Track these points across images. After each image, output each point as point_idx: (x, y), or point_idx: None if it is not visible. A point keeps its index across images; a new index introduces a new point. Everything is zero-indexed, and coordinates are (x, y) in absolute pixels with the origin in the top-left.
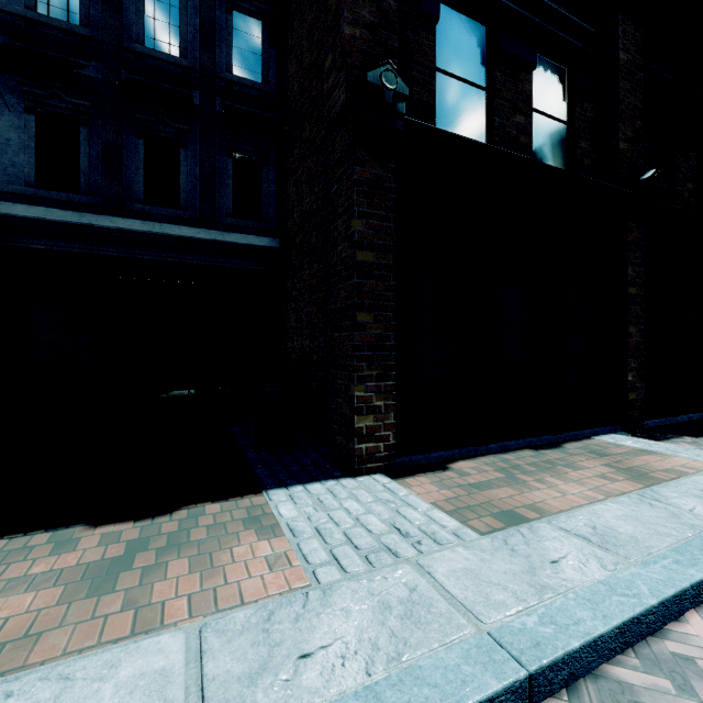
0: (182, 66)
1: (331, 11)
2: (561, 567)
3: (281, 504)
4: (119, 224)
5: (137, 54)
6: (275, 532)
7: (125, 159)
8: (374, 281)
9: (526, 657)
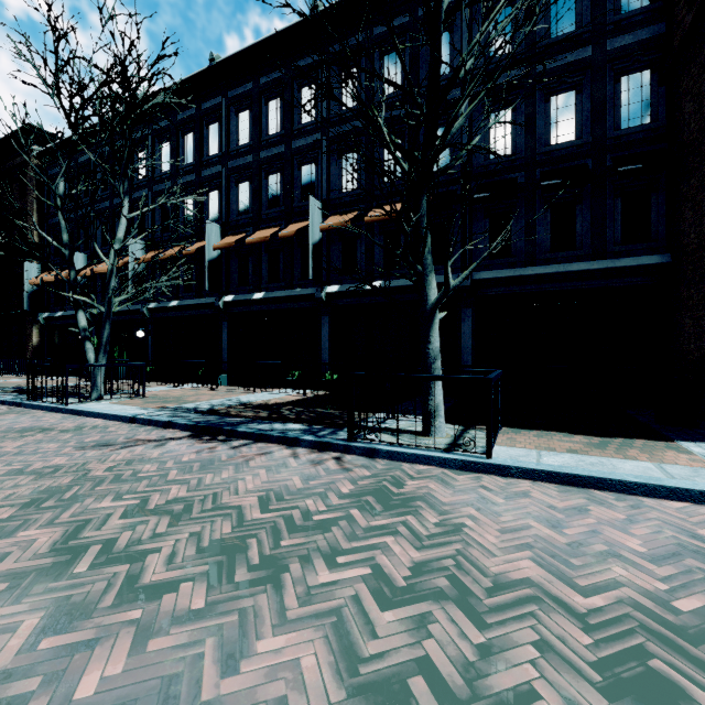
0: (578, 145)
1: None
2: None
3: (691, 447)
4: (536, 271)
5: (545, 153)
6: (689, 455)
7: (537, 226)
8: None
9: None
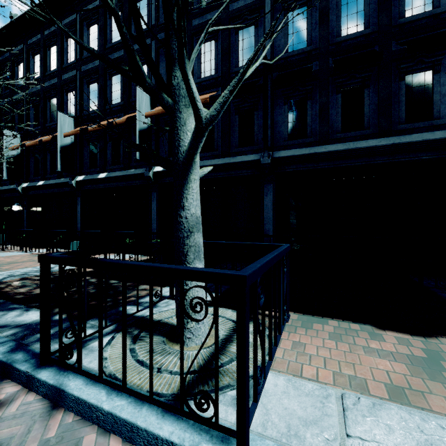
0: (366, 34)
1: None
2: None
3: None
4: (329, 149)
5: (337, 44)
6: None
7: (330, 110)
8: None
9: None
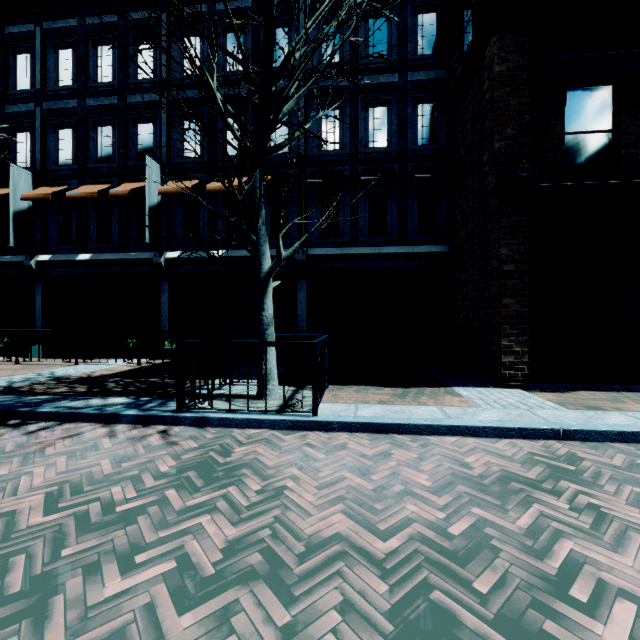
0: (388, 151)
1: (487, 130)
2: (607, 420)
3: (461, 391)
4: (358, 251)
5: (365, 154)
6: (459, 397)
7: (359, 214)
8: (514, 280)
9: (563, 426)
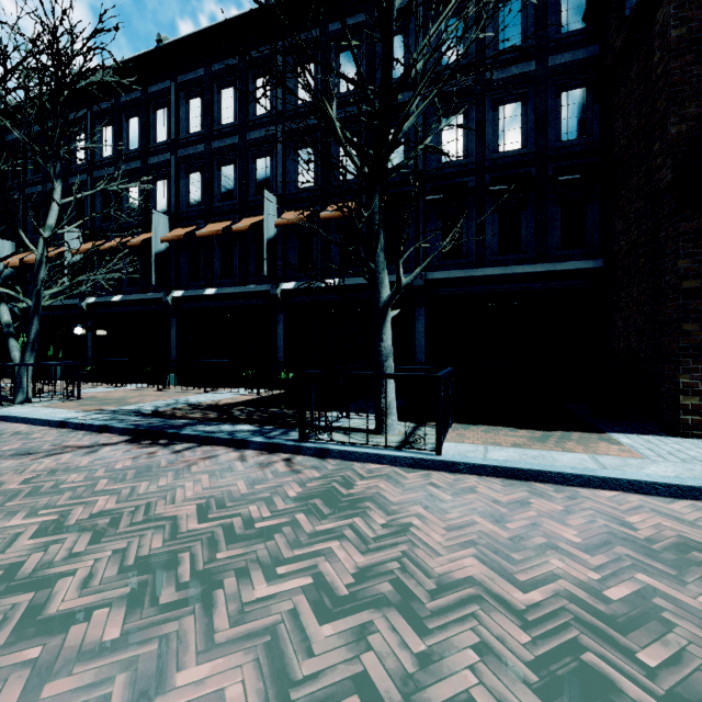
0: (523, 154)
1: (658, 113)
2: None
3: (620, 438)
4: (485, 273)
5: (494, 160)
6: (619, 445)
7: (487, 230)
8: (699, 301)
9: None
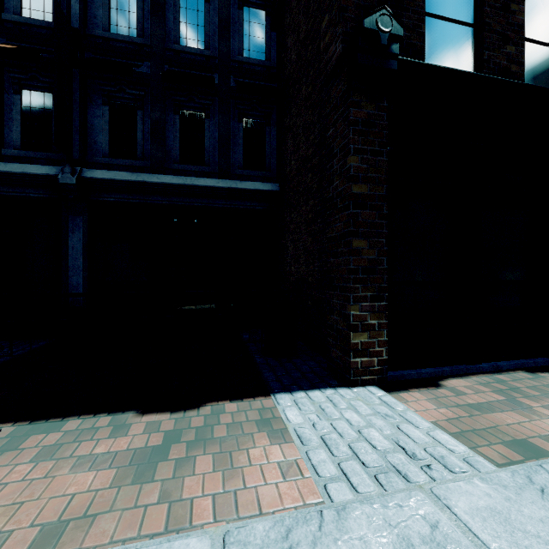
0: (206, 56)
1: None
2: None
3: (288, 409)
4: (162, 180)
5: (175, 51)
6: (284, 436)
7: (167, 131)
8: (368, 211)
9: None
